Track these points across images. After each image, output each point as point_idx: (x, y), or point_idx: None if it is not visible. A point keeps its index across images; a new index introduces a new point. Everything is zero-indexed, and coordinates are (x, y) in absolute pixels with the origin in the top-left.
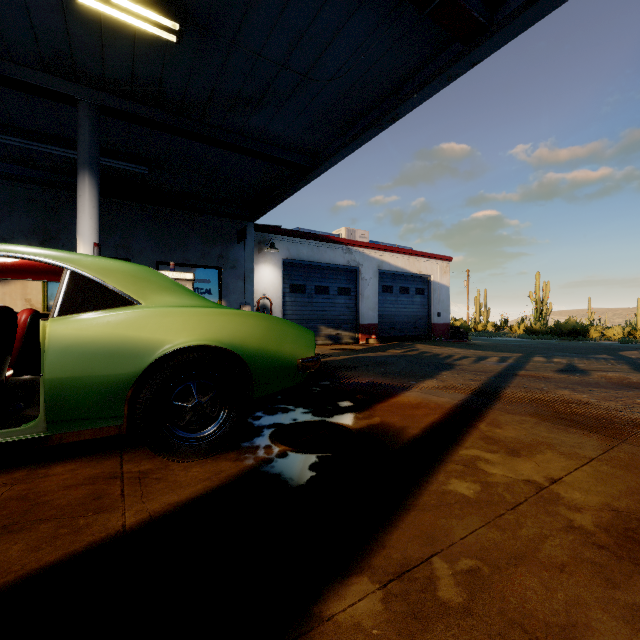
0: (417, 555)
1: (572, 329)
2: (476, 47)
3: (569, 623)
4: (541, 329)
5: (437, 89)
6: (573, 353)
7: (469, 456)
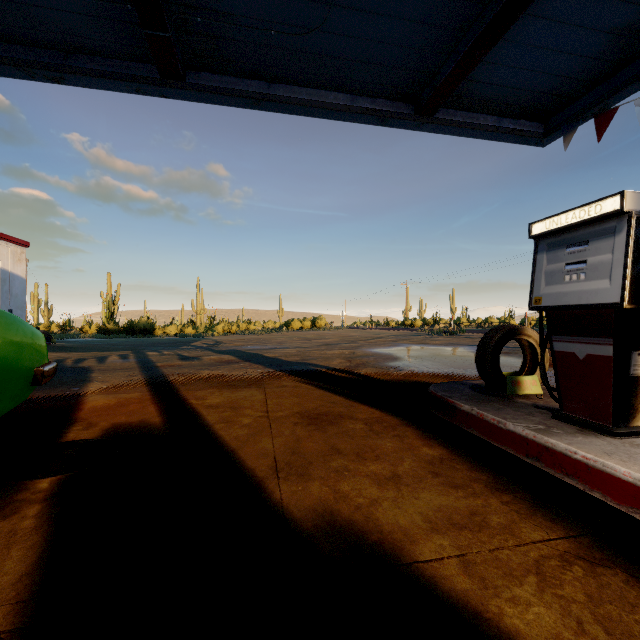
0: (270, 462)
1: (143, 328)
2: (172, 87)
3: (331, 446)
4: (115, 328)
5: (122, 89)
6: (165, 347)
7: (217, 418)
